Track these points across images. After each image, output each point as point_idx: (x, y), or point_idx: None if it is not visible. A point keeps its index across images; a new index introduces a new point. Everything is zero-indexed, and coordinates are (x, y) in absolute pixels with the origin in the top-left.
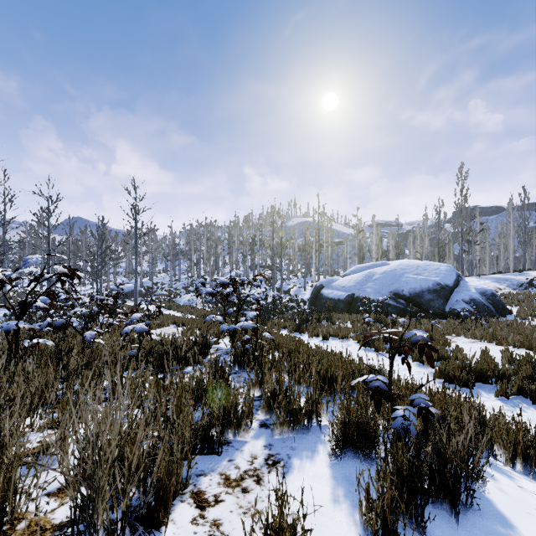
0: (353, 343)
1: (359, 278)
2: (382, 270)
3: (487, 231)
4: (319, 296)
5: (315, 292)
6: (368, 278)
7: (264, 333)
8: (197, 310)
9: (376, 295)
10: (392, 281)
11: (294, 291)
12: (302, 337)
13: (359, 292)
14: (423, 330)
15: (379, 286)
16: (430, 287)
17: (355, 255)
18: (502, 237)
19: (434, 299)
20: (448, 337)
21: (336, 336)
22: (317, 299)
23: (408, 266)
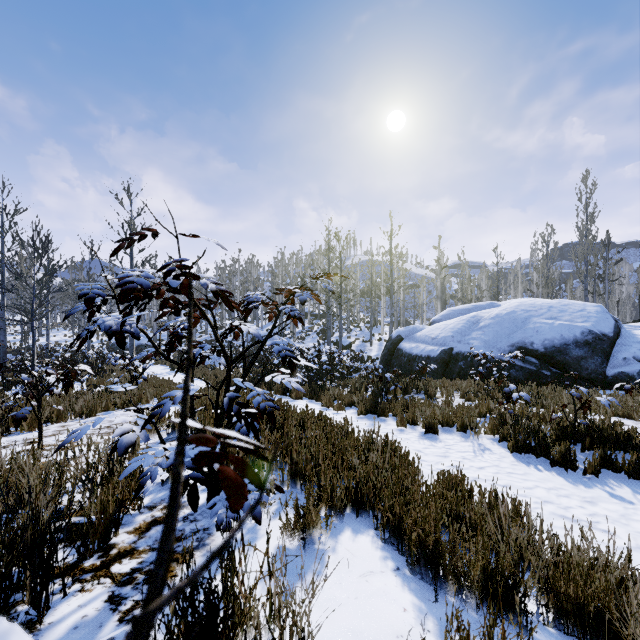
0: (491, 443)
1: (458, 325)
2: (492, 314)
3: (617, 266)
4: (397, 351)
5: (390, 347)
6: (472, 325)
7: None
8: (216, 372)
9: (488, 350)
10: (512, 329)
11: (356, 347)
12: (385, 426)
13: (461, 346)
14: (604, 412)
15: (492, 336)
16: (578, 338)
17: (437, 299)
18: None
19: (586, 356)
20: None
21: (448, 424)
22: (394, 356)
23: (534, 307)
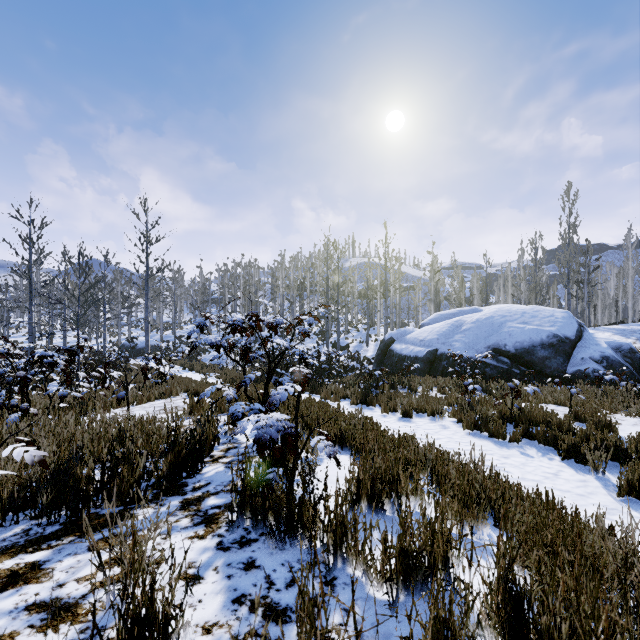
0: (451, 423)
1: (443, 329)
2: (474, 318)
3: (599, 271)
4: (389, 352)
5: (383, 348)
6: (456, 329)
7: (314, 440)
8: (226, 371)
9: (468, 351)
10: (489, 333)
11: (354, 347)
12: (372, 413)
13: (444, 347)
14: (549, 402)
15: (472, 338)
16: (544, 340)
17: (431, 302)
18: (620, 277)
19: (550, 356)
20: (599, 414)
21: (422, 411)
22: (386, 357)
23: (510, 313)
